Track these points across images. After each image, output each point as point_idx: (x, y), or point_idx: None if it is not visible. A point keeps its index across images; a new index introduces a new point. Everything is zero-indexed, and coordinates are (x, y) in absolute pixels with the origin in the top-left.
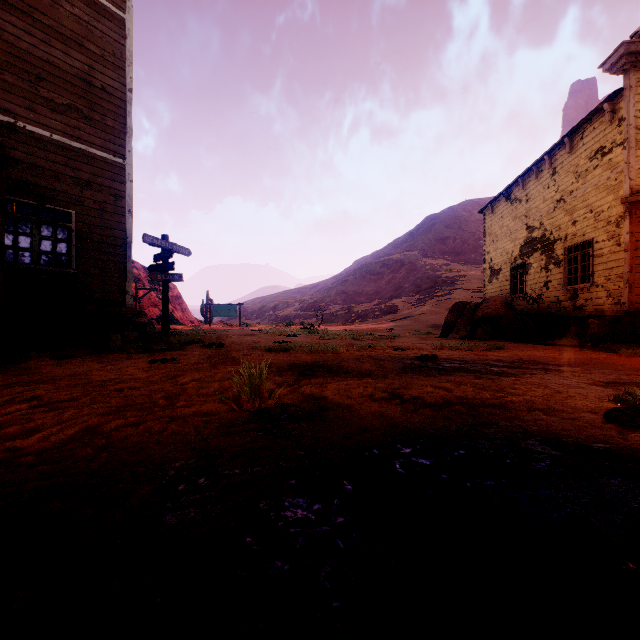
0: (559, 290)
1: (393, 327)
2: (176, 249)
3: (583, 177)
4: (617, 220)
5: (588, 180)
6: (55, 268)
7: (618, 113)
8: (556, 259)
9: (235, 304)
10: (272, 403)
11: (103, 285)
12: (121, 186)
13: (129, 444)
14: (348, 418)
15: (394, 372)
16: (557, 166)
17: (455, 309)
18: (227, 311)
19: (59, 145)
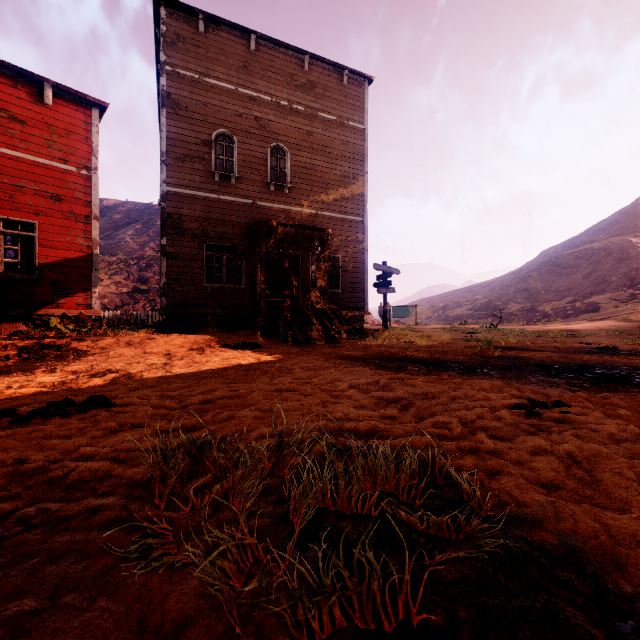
0: None
1: (589, 327)
2: (391, 271)
3: None
4: None
5: None
6: (333, 290)
7: None
8: None
9: (411, 306)
10: (497, 354)
11: (353, 298)
12: (362, 235)
13: (452, 358)
14: (536, 359)
15: (569, 352)
16: None
17: None
18: (404, 312)
19: (334, 219)
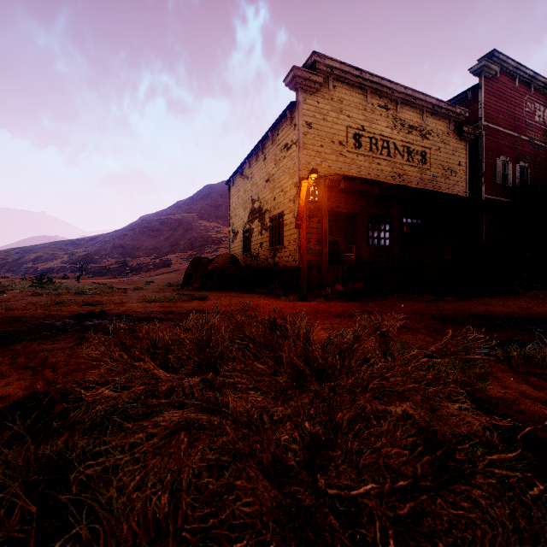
0: (267, 250)
1: (155, 280)
2: None
3: (278, 164)
4: (294, 199)
5: (281, 167)
6: None
7: (294, 120)
8: (266, 226)
9: None
10: None
11: None
12: None
13: None
14: None
15: None
16: (266, 153)
17: (193, 263)
18: None
19: None
